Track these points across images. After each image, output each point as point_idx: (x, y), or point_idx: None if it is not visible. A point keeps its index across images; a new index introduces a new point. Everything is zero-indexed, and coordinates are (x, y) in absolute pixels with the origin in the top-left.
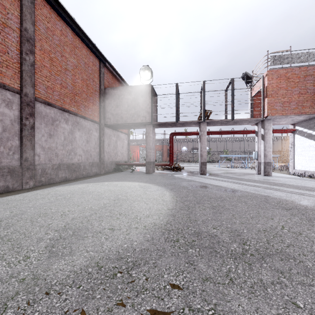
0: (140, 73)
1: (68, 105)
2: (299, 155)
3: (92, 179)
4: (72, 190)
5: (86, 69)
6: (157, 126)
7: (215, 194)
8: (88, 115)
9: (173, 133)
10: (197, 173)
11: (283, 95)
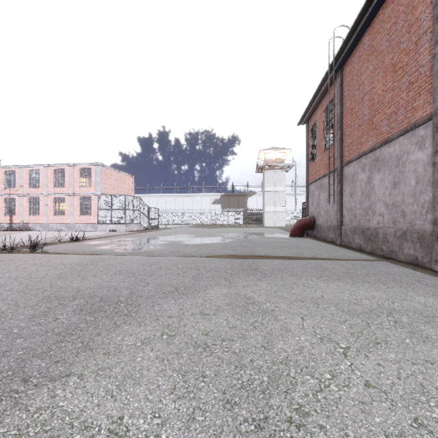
0: None
1: None
2: None
3: None
4: None
5: None
6: None
7: None
8: None
9: None
10: None
11: None
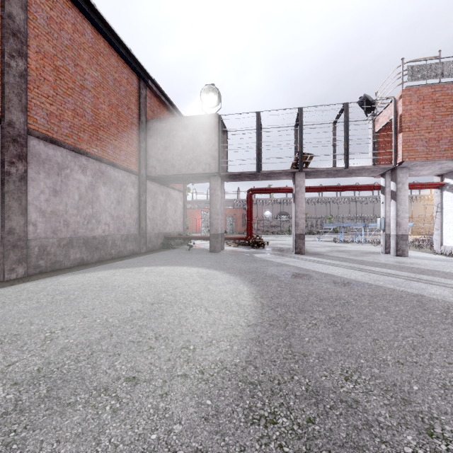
0: (201, 96)
1: (86, 143)
2: (451, 223)
3: (124, 262)
4: (86, 282)
5: (116, 88)
6: (227, 178)
7: (328, 291)
8: (120, 162)
9: (252, 189)
10: (289, 250)
11: (427, 129)
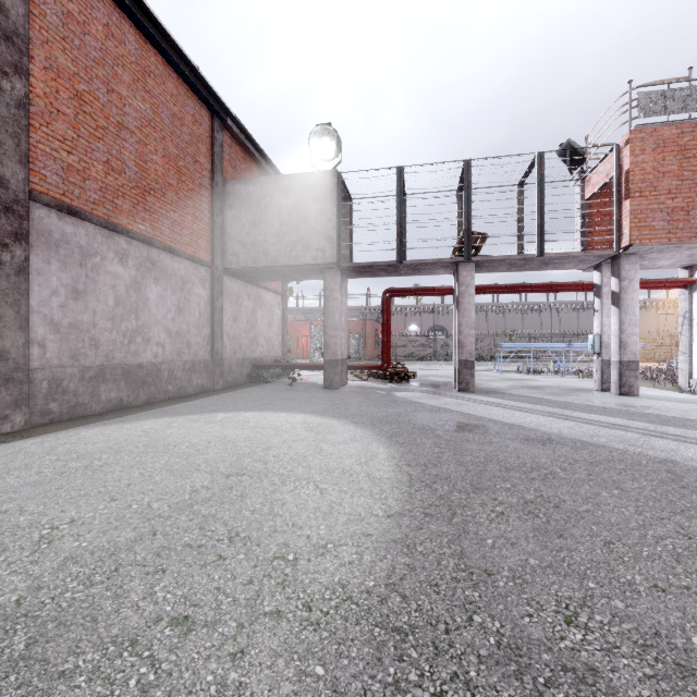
0: (309, 142)
1: (126, 216)
2: None
3: (187, 405)
4: (123, 438)
5: (176, 130)
6: (351, 273)
7: (518, 455)
8: (182, 246)
9: (390, 290)
10: (449, 386)
11: (670, 192)
